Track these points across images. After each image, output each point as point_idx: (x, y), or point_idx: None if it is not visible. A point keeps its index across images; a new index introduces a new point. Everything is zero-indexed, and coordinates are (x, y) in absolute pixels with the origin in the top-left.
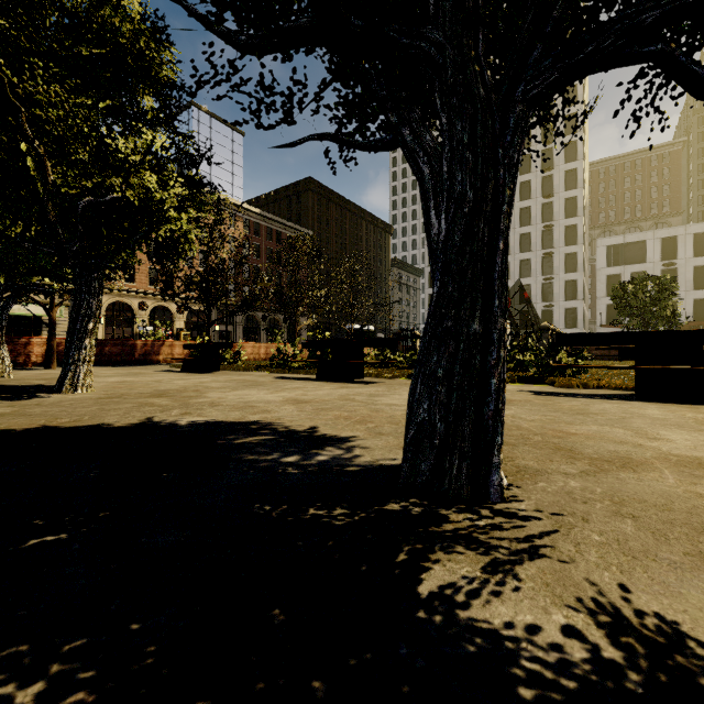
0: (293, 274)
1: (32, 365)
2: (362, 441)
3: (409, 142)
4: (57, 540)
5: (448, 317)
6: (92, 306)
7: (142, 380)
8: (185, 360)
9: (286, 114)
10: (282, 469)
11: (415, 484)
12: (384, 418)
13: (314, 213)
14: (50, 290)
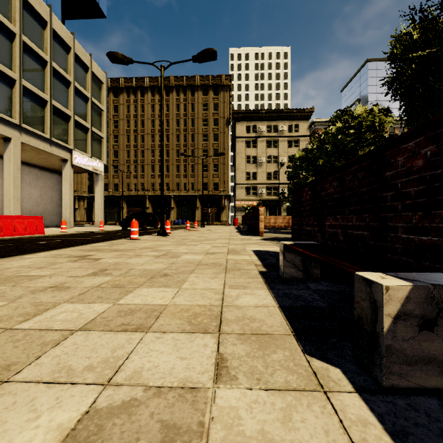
0: None
1: None
2: None
3: None
4: None
5: None
6: None
7: None
8: None
9: None
10: None
11: None
12: None
13: None
14: None
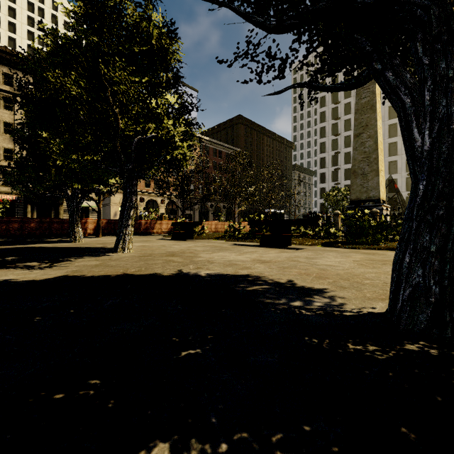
0: (233, 177)
1: (88, 235)
2: (335, 292)
3: (392, 81)
4: (198, 353)
5: (439, 207)
6: (133, 201)
7: (153, 245)
8: (173, 232)
9: (280, 72)
10: (297, 311)
11: (413, 330)
12: (334, 275)
13: (242, 138)
14: (101, 192)
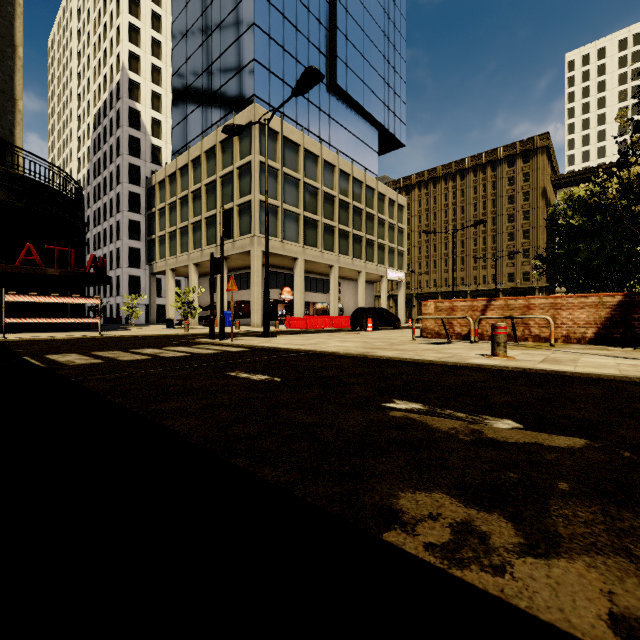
0: None
1: None
2: None
3: None
4: None
5: None
6: None
7: None
8: None
9: None
10: None
11: None
12: None
13: None
14: None
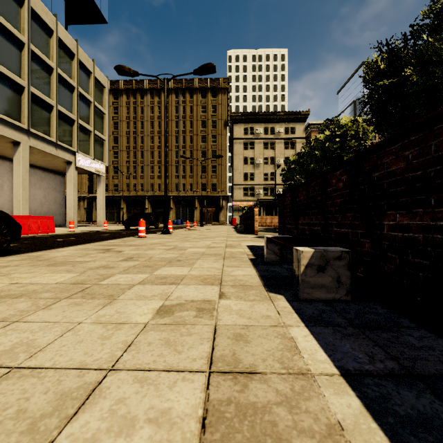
0: None
1: None
2: None
3: None
4: None
5: None
6: None
7: None
8: None
9: None
10: None
11: None
12: None
13: None
14: None
